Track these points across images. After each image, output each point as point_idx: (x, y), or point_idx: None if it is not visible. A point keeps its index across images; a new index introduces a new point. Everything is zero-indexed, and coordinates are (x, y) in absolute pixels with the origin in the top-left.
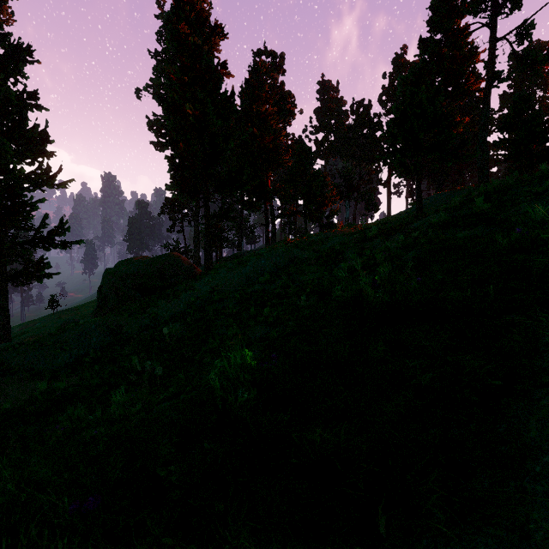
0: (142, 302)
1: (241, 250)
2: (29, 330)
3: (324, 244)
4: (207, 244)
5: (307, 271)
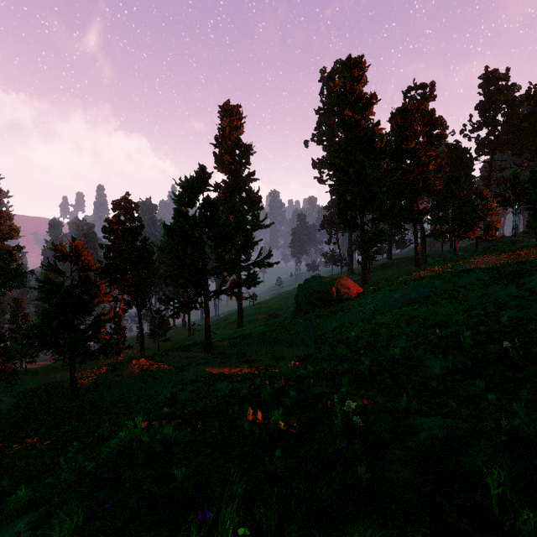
0: (327, 310)
1: (391, 259)
2: (246, 316)
3: (462, 278)
4: (363, 263)
5: (440, 305)
